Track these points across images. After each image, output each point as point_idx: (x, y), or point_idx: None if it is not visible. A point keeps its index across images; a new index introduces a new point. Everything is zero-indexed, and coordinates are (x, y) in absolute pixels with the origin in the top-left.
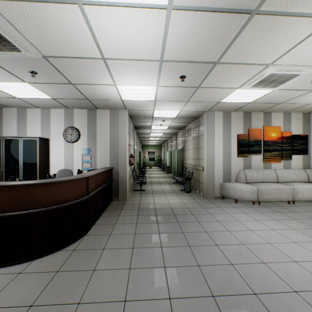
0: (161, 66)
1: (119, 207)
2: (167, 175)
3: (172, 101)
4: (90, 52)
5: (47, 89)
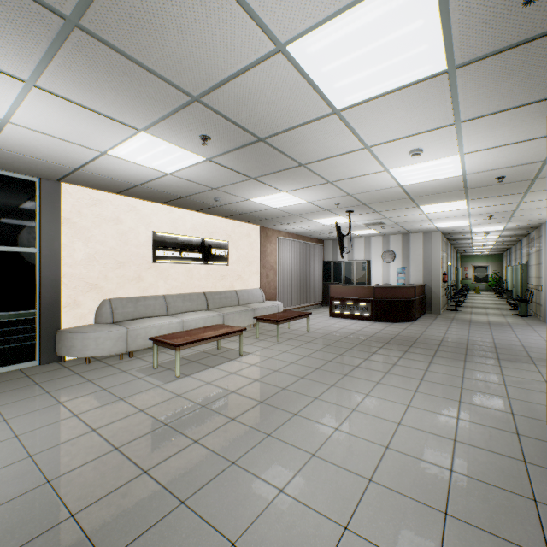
0: (469, 216)
1: (433, 316)
2: (504, 302)
3: (489, 223)
4: (421, 219)
5: (381, 230)
